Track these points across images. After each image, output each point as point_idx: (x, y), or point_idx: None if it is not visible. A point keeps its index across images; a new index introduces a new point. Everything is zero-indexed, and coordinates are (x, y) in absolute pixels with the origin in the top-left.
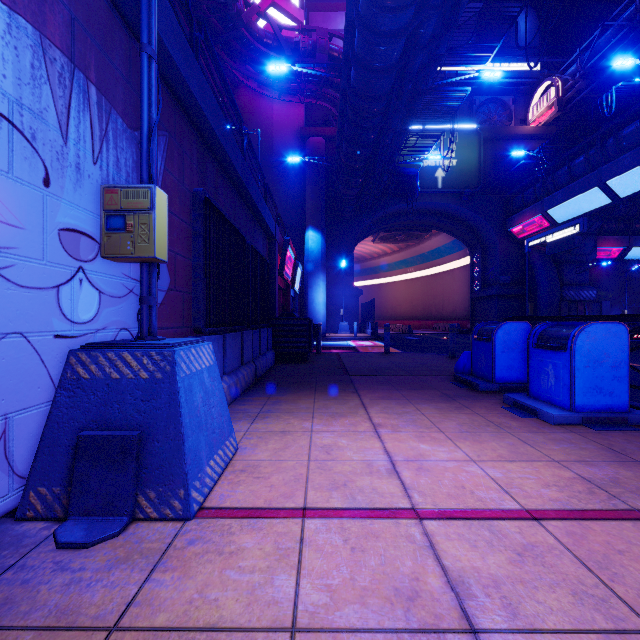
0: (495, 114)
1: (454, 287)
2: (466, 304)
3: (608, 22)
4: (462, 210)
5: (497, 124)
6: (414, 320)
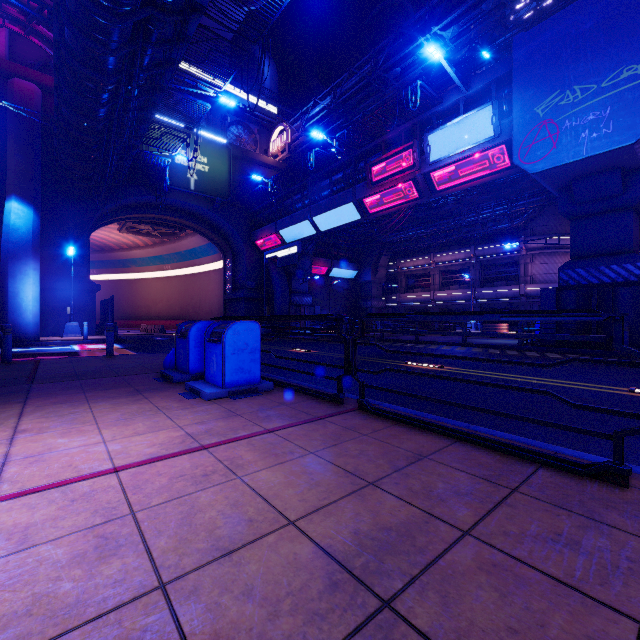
0: (244, 137)
1: (210, 288)
2: (221, 305)
3: (317, 100)
4: (215, 216)
5: (246, 146)
6: (171, 320)
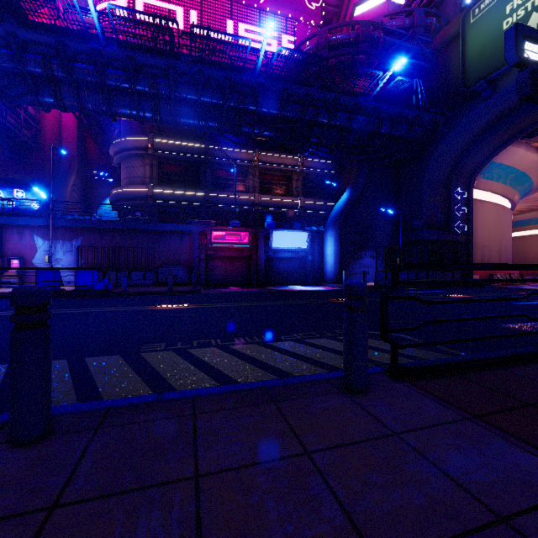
0: None
1: None
2: None
3: None
4: None
5: None
6: None
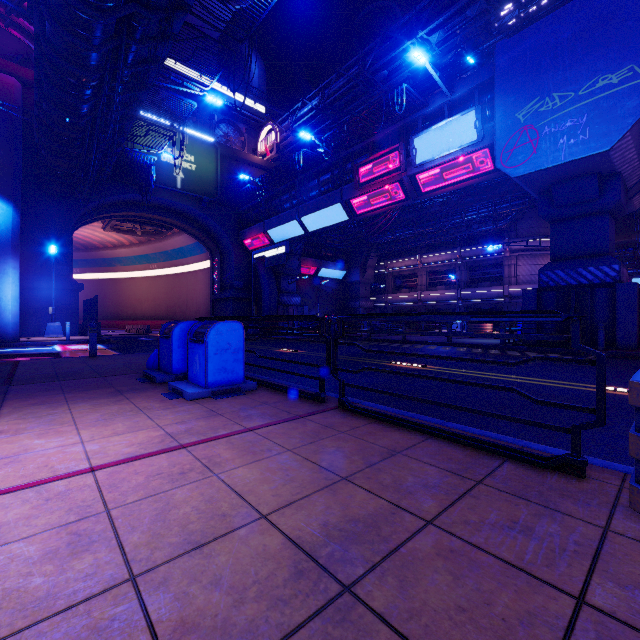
0: (232, 135)
1: (198, 288)
2: (208, 305)
3: (306, 100)
4: (202, 215)
5: (234, 145)
6: (157, 320)
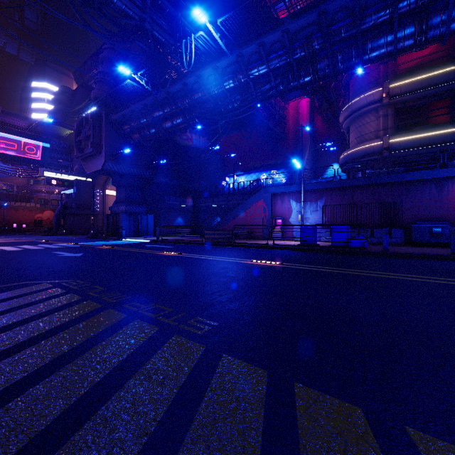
0: None
1: None
2: None
3: None
4: None
5: None
6: None
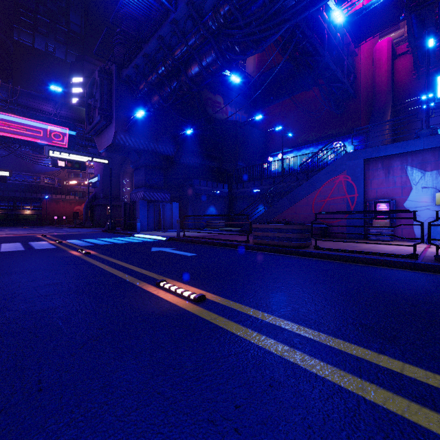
0: None
1: None
2: None
3: None
4: None
5: None
6: None
